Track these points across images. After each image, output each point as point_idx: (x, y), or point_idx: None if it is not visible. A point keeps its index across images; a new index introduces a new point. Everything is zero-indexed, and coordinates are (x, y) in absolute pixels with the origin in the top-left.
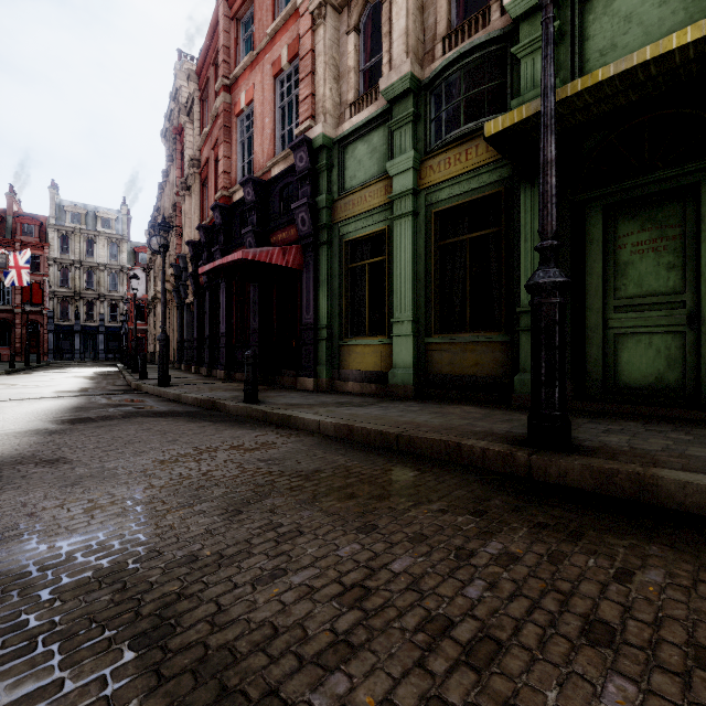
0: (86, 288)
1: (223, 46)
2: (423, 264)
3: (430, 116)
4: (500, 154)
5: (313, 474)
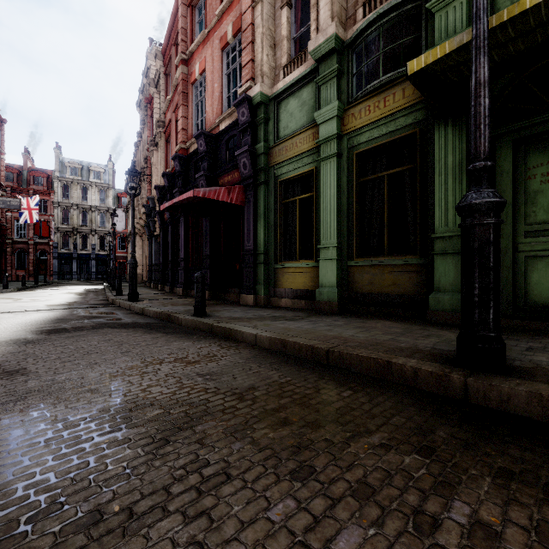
0: (82, 225)
1: (181, 28)
2: (345, 198)
3: (352, 71)
4: (415, 100)
5: (247, 393)
